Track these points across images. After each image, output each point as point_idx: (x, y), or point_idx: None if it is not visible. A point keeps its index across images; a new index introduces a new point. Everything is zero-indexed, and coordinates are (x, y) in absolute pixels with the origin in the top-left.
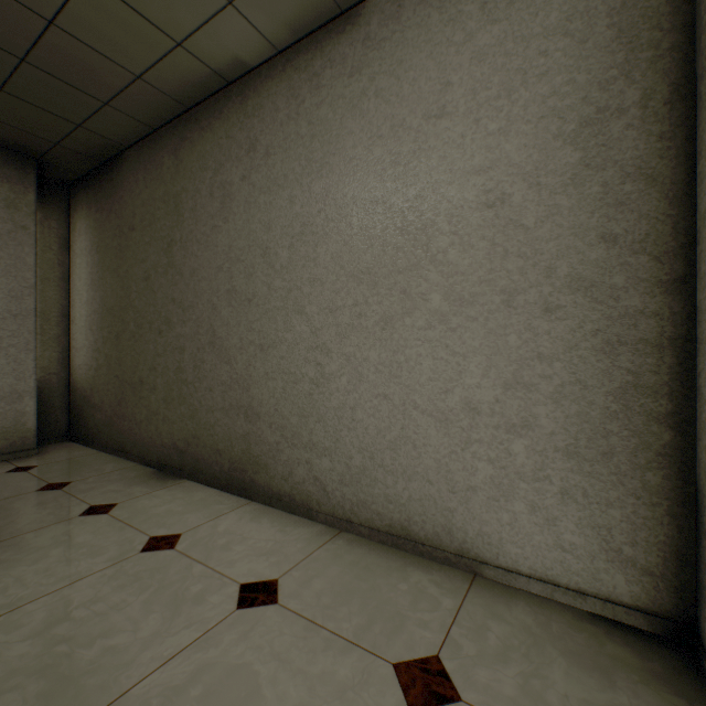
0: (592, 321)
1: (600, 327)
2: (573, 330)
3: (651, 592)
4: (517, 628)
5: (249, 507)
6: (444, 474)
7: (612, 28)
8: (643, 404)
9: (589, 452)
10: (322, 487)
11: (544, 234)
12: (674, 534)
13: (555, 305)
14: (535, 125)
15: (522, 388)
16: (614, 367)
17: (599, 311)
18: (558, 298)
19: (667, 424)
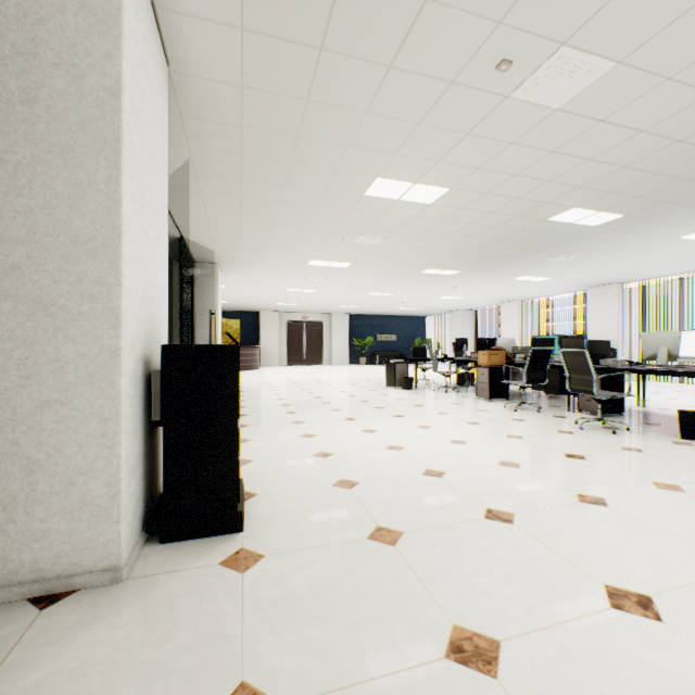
0: None
1: None
2: None
3: None
4: None
5: None
6: None
7: None
8: None
9: None
10: None
11: None
12: None
13: None
14: None
15: None
16: None
17: None
18: None
19: None
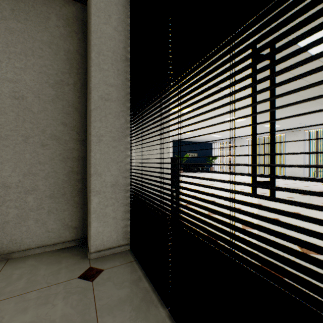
0: (59, 150)
1: (62, 152)
2: (53, 153)
3: (77, 233)
4: (28, 267)
5: None
6: None
7: (66, 56)
8: (75, 177)
9: (58, 195)
10: None
11: (42, 117)
12: (82, 213)
13: (46, 143)
14: (38, 74)
15: (32, 175)
16: (66, 166)
17: (62, 147)
18: (47, 141)
19: (81, 182)
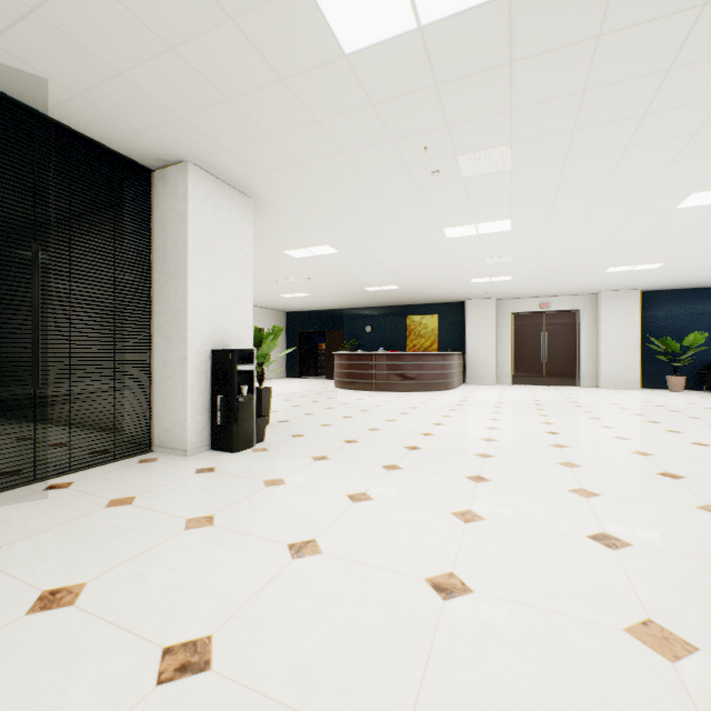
0: None
1: None
2: None
3: None
4: (107, 439)
5: (46, 426)
6: (110, 400)
7: None
8: None
9: None
10: (76, 412)
11: None
12: None
13: None
14: None
15: None
16: None
17: None
18: None
19: None
